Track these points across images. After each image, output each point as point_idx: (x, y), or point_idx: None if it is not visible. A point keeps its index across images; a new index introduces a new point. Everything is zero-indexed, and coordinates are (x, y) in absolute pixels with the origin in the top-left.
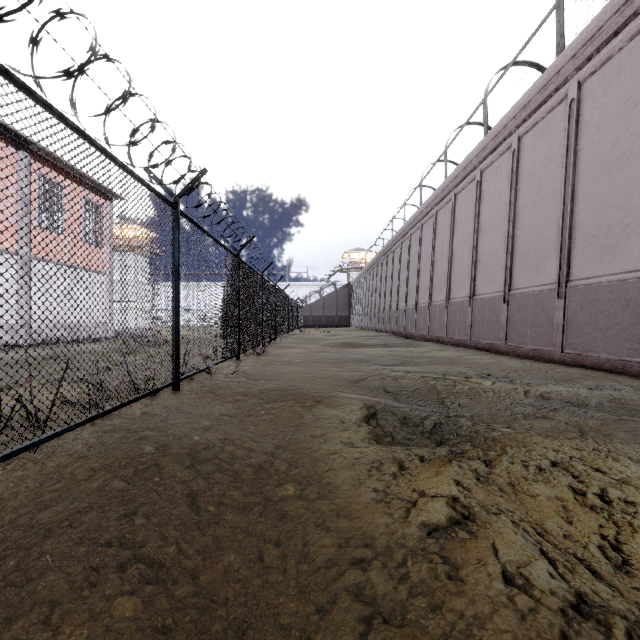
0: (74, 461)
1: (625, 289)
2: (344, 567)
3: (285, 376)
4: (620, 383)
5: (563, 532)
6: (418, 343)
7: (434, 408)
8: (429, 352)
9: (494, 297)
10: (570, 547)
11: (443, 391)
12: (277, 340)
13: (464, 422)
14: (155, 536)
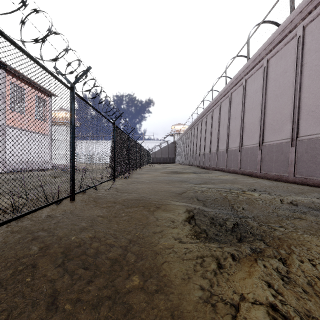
0: None
1: None
2: None
3: (139, 190)
4: None
5: None
6: (211, 171)
7: (228, 211)
8: (218, 176)
9: (253, 147)
10: None
11: (231, 200)
12: (137, 170)
13: (252, 223)
14: None
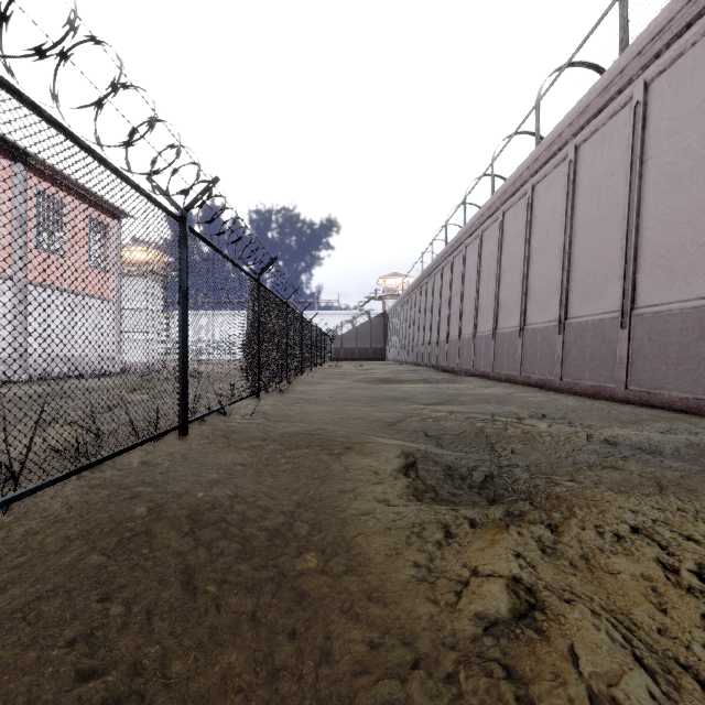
0: (47, 526)
1: (700, 317)
2: (376, 676)
3: (311, 417)
4: (696, 425)
5: (657, 625)
6: (462, 378)
7: (483, 455)
8: (474, 389)
9: (548, 327)
10: (669, 648)
11: (493, 435)
12: (304, 375)
13: (520, 474)
14: (134, 631)
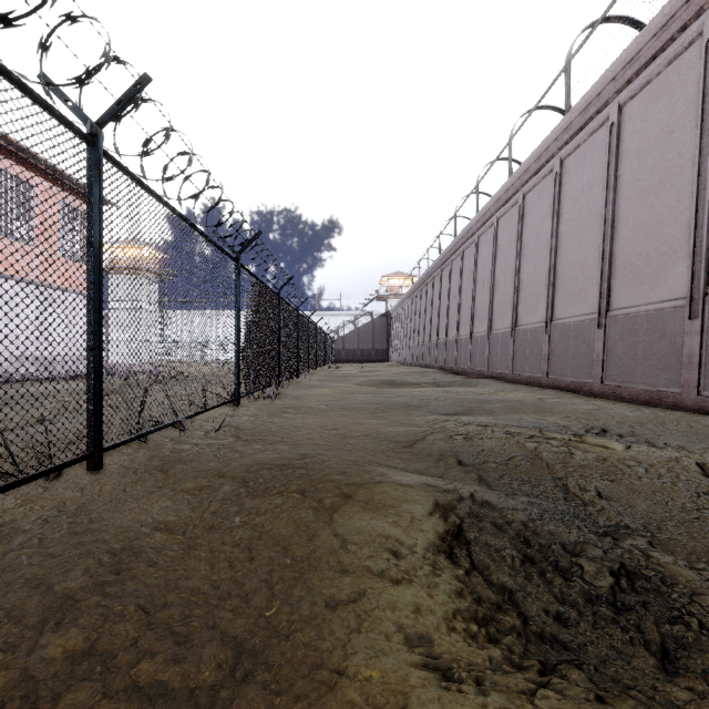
0: None
1: None
2: None
3: (297, 435)
4: None
5: None
6: (476, 381)
7: (558, 503)
8: (496, 393)
9: (583, 321)
10: None
11: (556, 464)
12: (301, 377)
13: (679, 570)
14: None
